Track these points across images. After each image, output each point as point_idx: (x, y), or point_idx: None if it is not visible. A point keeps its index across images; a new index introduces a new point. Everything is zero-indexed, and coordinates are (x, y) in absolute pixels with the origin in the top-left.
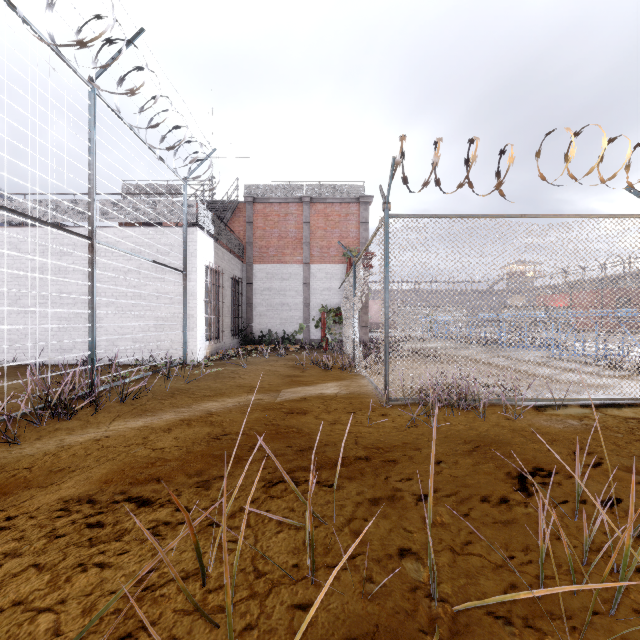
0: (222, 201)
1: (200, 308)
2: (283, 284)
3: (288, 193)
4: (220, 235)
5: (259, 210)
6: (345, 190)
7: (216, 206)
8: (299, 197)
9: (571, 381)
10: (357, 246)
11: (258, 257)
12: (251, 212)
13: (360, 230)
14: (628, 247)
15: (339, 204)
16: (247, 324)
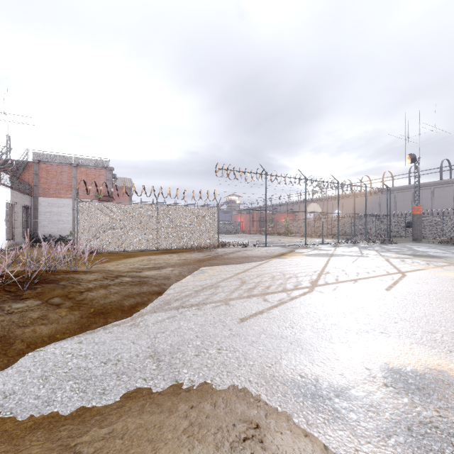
0: (16, 160)
1: (2, 224)
2: (59, 209)
3: (63, 160)
4: (15, 185)
5: (43, 167)
6: (98, 162)
7: (12, 169)
8: (70, 163)
9: (134, 246)
10: (105, 191)
11: (42, 194)
12: (37, 168)
13: (107, 183)
14: (150, 212)
15: (95, 169)
16: (35, 231)
